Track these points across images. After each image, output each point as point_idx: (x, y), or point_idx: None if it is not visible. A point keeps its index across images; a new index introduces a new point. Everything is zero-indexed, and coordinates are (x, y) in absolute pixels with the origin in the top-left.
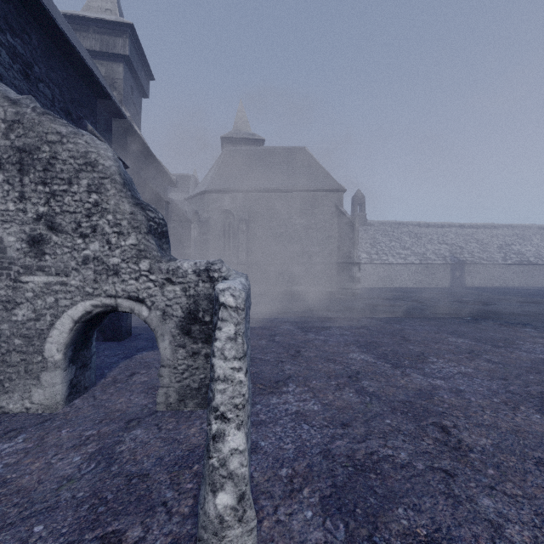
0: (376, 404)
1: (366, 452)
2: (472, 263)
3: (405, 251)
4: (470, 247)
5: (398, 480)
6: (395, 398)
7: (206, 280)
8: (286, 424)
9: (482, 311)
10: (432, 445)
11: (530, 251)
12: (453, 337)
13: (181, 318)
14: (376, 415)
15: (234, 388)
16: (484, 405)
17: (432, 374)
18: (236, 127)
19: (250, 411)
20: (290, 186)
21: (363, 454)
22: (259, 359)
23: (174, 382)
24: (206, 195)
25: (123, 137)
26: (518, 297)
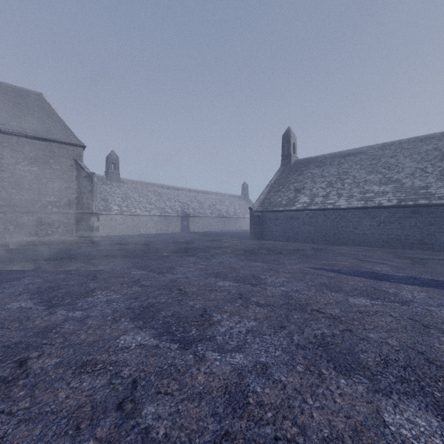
0: None
1: None
2: (194, 215)
3: (151, 205)
4: (193, 205)
5: None
6: (5, 343)
7: None
8: None
9: (180, 248)
10: None
11: (224, 209)
12: (138, 270)
13: None
14: None
15: None
16: (93, 326)
17: (80, 307)
18: None
19: None
20: (16, 129)
21: None
22: None
23: None
24: None
25: None
26: (210, 237)
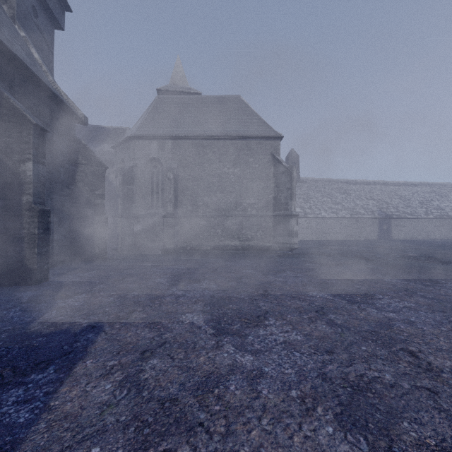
0: None
1: None
2: (398, 217)
3: (336, 205)
4: (395, 203)
5: None
6: None
7: None
8: None
9: None
10: None
11: (448, 206)
12: None
13: None
14: None
15: None
16: None
17: None
18: (173, 82)
19: None
20: (223, 133)
21: None
22: None
23: None
24: (132, 141)
25: None
26: None
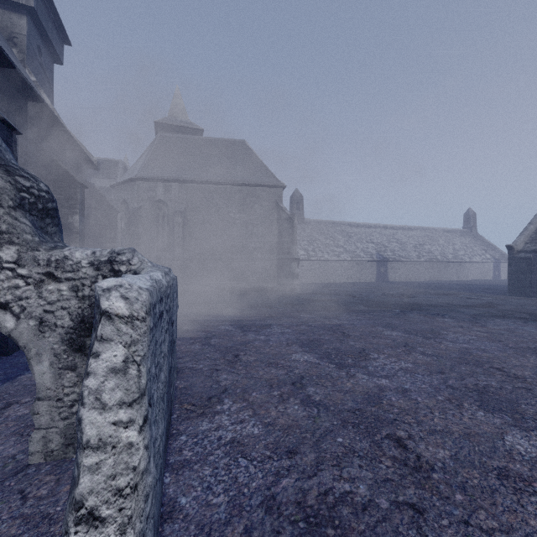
0: (325, 416)
1: (320, 492)
2: (393, 260)
3: (339, 248)
4: (392, 246)
5: (362, 533)
6: (344, 406)
7: (108, 276)
8: (218, 462)
9: (406, 303)
10: (391, 468)
11: (438, 250)
12: (388, 330)
13: (69, 328)
14: (326, 432)
15: (117, 458)
16: (431, 406)
17: (376, 373)
18: (172, 114)
19: (155, 478)
20: (229, 179)
21: (316, 496)
22: (190, 368)
23: (58, 419)
24: (137, 182)
25: (19, 98)
26: (431, 290)
